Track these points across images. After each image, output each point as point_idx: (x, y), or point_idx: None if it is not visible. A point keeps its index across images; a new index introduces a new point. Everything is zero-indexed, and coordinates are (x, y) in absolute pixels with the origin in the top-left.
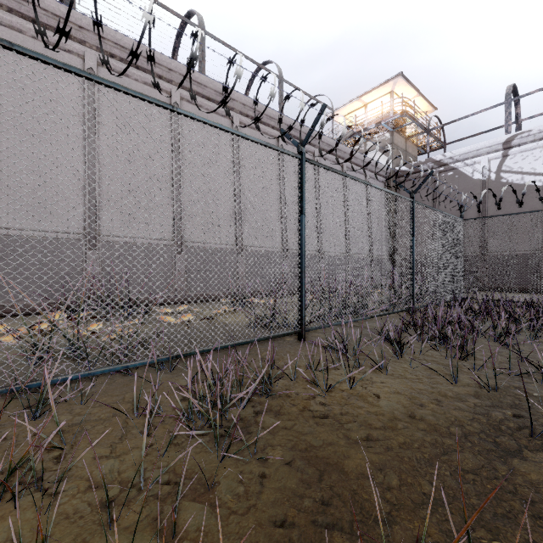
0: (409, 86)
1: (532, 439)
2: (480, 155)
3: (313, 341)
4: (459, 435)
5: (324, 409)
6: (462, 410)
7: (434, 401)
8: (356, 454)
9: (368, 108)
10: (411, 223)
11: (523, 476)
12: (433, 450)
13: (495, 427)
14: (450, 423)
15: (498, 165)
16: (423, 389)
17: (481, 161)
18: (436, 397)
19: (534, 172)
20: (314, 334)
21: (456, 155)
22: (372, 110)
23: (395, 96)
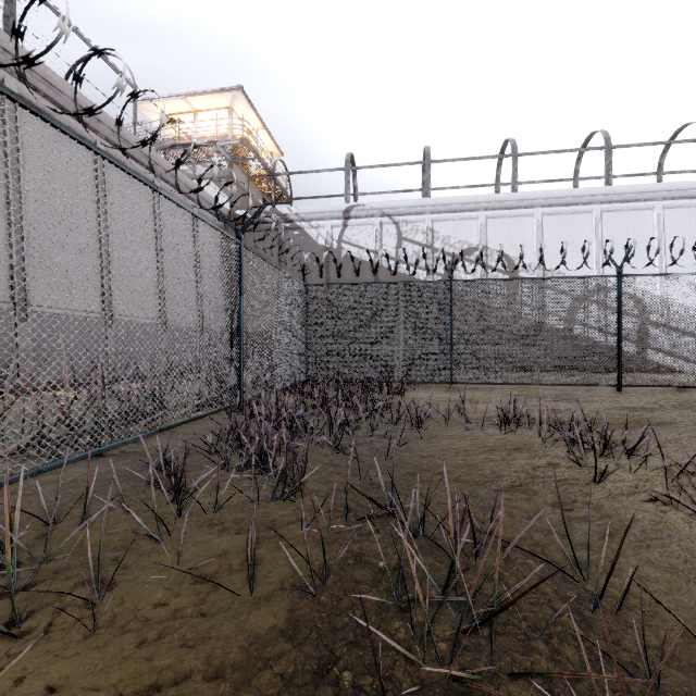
0: (252, 111)
1: None
2: (324, 219)
3: None
4: None
5: None
6: None
7: None
8: None
9: (200, 118)
10: (237, 276)
11: None
12: None
13: None
14: None
15: (340, 233)
16: (171, 669)
17: (325, 226)
18: None
19: (367, 248)
20: None
21: (302, 213)
22: (206, 124)
23: (236, 116)
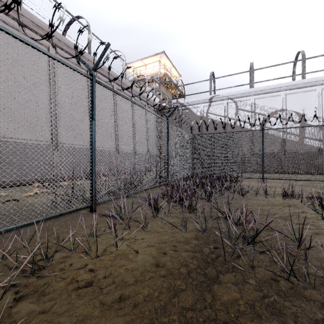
0: (168, 60)
1: (223, 265)
2: (200, 103)
3: (98, 213)
4: (185, 274)
5: (91, 276)
6: (188, 251)
7: (173, 248)
8: (105, 323)
9: (147, 67)
10: (167, 134)
11: (220, 300)
12: (167, 294)
13: (205, 260)
14: (181, 265)
15: (207, 109)
16: (167, 239)
17: (200, 106)
18: (174, 244)
19: (220, 115)
20: (104, 206)
21: (190, 102)
22: (149, 69)
23: (161, 64)
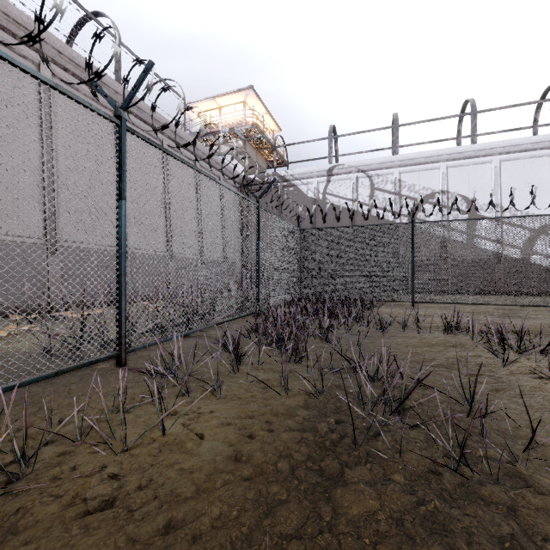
0: (259, 102)
1: (351, 452)
2: (312, 177)
3: (130, 368)
4: (287, 471)
5: (112, 488)
6: (292, 430)
7: (266, 426)
8: None
9: (223, 111)
10: (257, 227)
11: (346, 515)
12: (255, 512)
13: (321, 445)
14: (279, 456)
15: (324, 187)
16: (256, 411)
17: (313, 182)
18: (268, 419)
19: (346, 197)
20: (143, 354)
21: (296, 174)
22: (227, 115)
23: (248, 107)
